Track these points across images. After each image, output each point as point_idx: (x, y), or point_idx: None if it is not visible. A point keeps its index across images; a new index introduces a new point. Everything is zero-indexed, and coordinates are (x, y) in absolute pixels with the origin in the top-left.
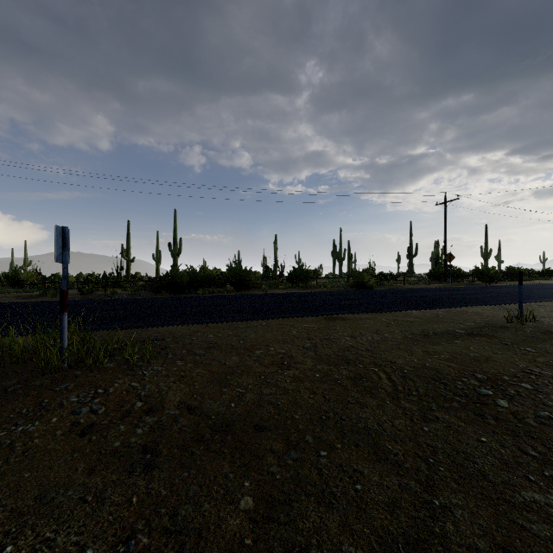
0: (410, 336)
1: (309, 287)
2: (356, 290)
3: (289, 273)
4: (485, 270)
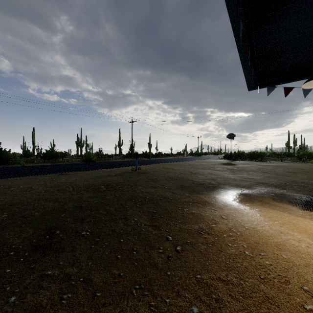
0: (93, 177)
1: (57, 162)
2: (85, 163)
3: (43, 153)
4: (146, 153)
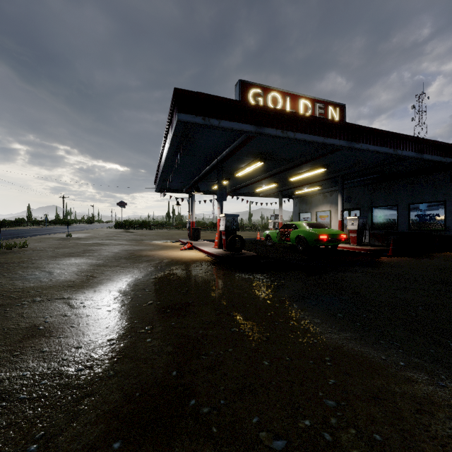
0: (55, 240)
1: None
2: None
3: None
4: None
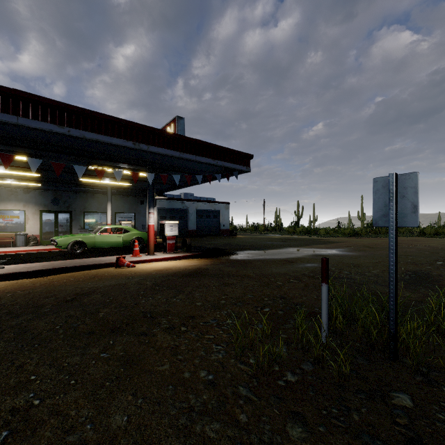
0: None
1: None
2: None
3: None
4: None
